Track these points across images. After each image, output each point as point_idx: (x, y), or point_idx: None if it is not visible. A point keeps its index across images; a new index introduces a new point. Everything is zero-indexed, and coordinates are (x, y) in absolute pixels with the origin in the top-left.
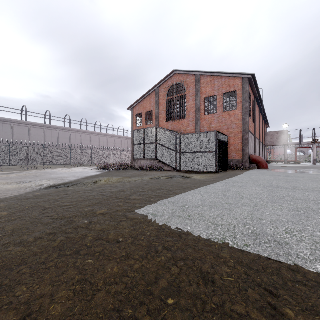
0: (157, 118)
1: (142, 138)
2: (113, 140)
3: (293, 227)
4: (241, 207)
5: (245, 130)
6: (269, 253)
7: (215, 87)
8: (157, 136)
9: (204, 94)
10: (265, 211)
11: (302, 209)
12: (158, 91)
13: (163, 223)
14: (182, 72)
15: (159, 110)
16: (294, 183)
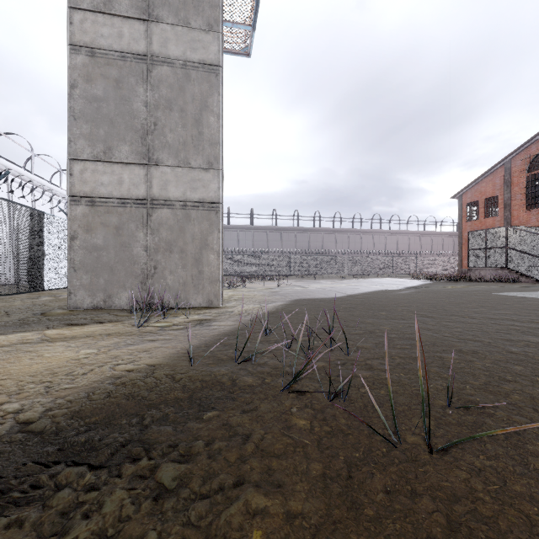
0: (507, 207)
1: (482, 241)
2: (418, 239)
3: None
4: None
5: None
6: None
7: None
8: (507, 239)
9: None
10: None
11: None
12: (509, 166)
13: (513, 295)
14: None
15: (510, 194)
16: None
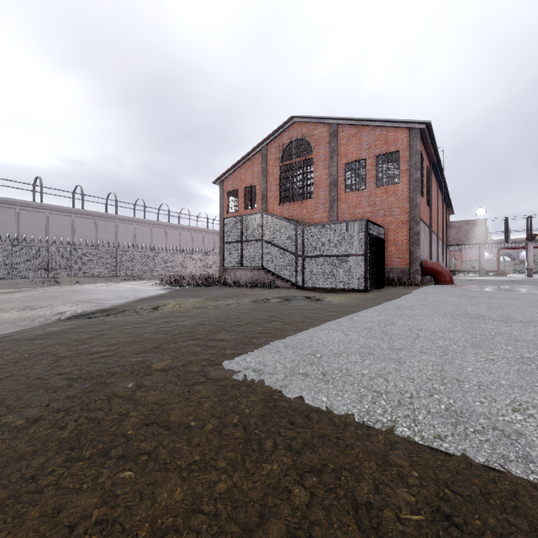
0: (264, 198)
1: (239, 231)
2: (190, 235)
3: (525, 398)
4: (418, 355)
5: (414, 218)
6: (486, 455)
7: (362, 144)
8: (263, 229)
9: (344, 156)
10: (465, 365)
11: (532, 360)
12: (266, 152)
13: (274, 388)
14: (307, 120)
15: (267, 184)
16: (505, 310)
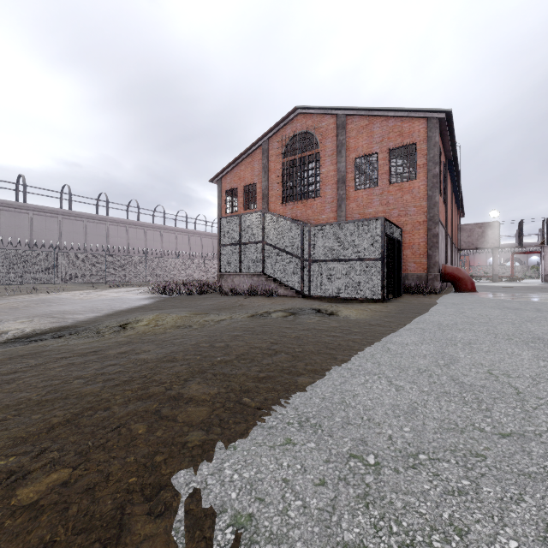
0: (265, 197)
1: (236, 233)
2: (187, 239)
3: None
4: None
5: (432, 218)
6: None
7: (374, 137)
8: (264, 229)
9: (353, 150)
10: None
11: None
12: (267, 147)
13: None
14: (312, 111)
15: (268, 182)
16: None
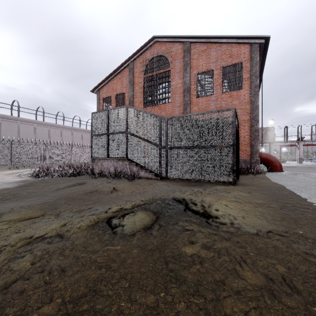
0: (131, 103)
1: (105, 124)
2: (80, 134)
3: None
4: None
5: (254, 117)
6: None
7: (211, 58)
8: (128, 121)
9: (195, 68)
10: None
11: None
12: (133, 67)
13: None
14: (165, 39)
15: (133, 92)
16: None
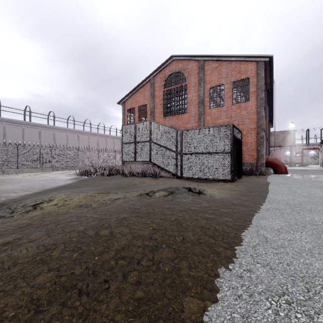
0: (152, 113)
1: (133, 135)
2: (105, 140)
3: None
4: None
5: (260, 126)
6: None
7: (222, 74)
8: (151, 133)
9: (208, 83)
10: None
11: None
12: (153, 82)
13: None
14: (182, 58)
15: (154, 103)
16: None
